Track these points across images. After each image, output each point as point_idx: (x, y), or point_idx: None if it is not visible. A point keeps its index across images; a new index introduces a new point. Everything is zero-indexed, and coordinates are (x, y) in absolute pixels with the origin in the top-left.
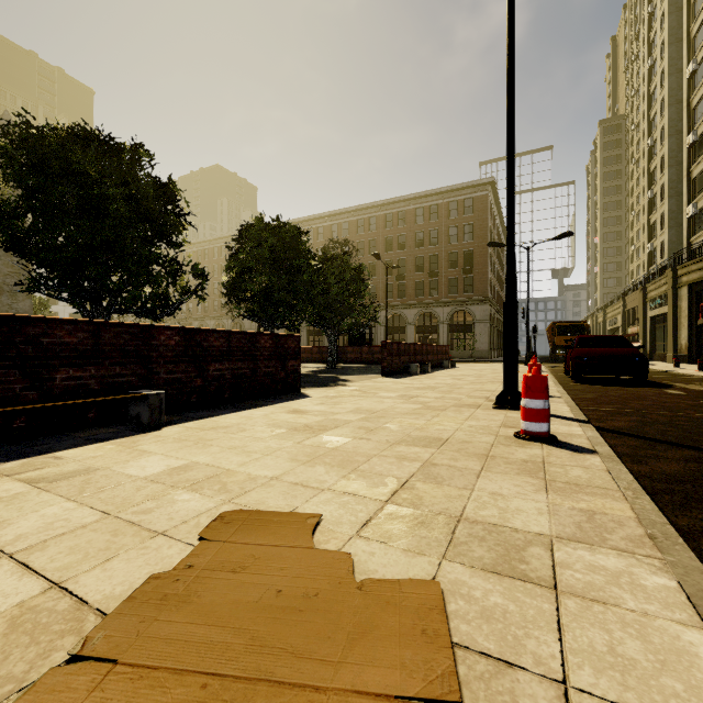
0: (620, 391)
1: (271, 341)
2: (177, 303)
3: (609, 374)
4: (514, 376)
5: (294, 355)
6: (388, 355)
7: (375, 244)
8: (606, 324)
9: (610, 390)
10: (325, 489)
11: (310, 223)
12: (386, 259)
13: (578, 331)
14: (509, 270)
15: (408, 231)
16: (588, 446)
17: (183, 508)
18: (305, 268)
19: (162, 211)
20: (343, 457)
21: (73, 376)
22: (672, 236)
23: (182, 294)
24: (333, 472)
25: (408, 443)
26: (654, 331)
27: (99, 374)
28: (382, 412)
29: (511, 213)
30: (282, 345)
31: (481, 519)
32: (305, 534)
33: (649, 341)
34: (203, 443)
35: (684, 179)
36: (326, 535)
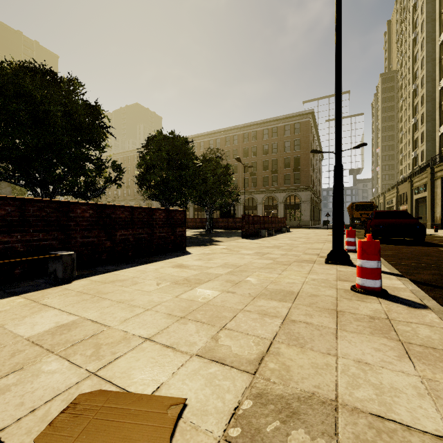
0: (408, 249)
1: (164, 214)
2: (102, 188)
3: (398, 236)
4: (341, 239)
5: (181, 224)
6: (246, 224)
7: (237, 152)
8: (385, 204)
9: (401, 248)
10: (193, 355)
11: (195, 139)
12: (244, 162)
13: (368, 208)
14: (337, 162)
15: (258, 144)
16: (417, 300)
17: (43, 384)
18: (191, 165)
19: (91, 125)
20: (212, 312)
21: (1, 240)
22: (429, 147)
23: (105, 182)
24: (202, 331)
25: (266, 296)
26: (417, 208)
27: (24, 238)
28: (244, 266)
29: (338, 119)
30: (172, 217)
31: (360, 405)
32: (162, 440)
33: (414, 214)
34: (99, 296)
35: (437, 110)
36: (187, 438)
